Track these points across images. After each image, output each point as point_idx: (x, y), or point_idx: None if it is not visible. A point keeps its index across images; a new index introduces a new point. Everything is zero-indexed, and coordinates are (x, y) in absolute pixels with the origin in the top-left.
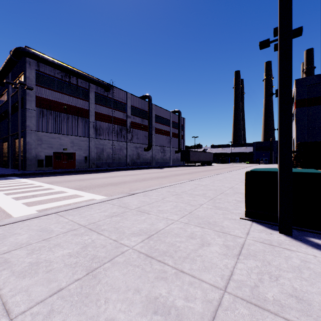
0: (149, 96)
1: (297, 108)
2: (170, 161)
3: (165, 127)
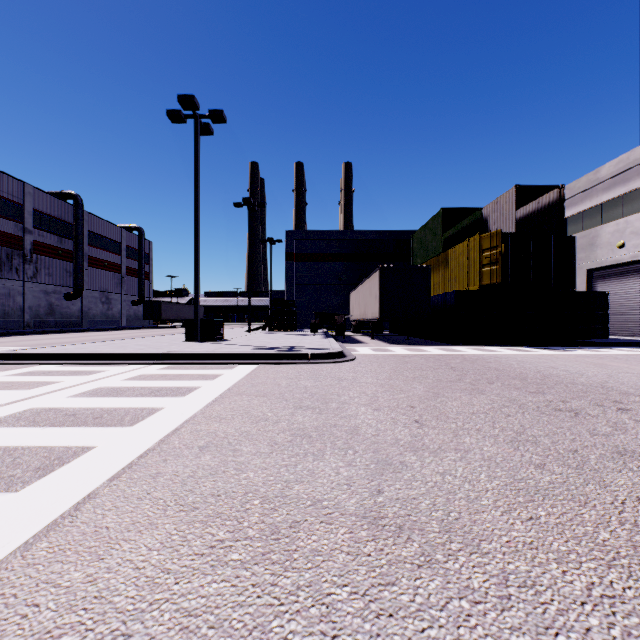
0: (77, 196)
1: (287, 262)
2: (123, 319)
3: (111, 255)
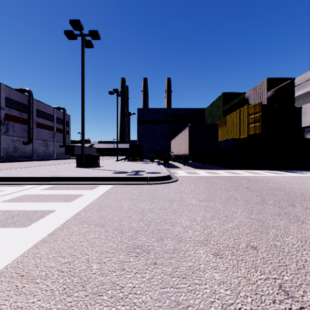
0: (29, 90)
1: (138, 124)
2: (54, 154)
3: (48, 122)
